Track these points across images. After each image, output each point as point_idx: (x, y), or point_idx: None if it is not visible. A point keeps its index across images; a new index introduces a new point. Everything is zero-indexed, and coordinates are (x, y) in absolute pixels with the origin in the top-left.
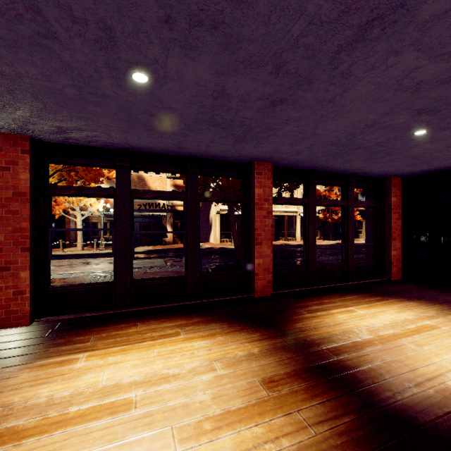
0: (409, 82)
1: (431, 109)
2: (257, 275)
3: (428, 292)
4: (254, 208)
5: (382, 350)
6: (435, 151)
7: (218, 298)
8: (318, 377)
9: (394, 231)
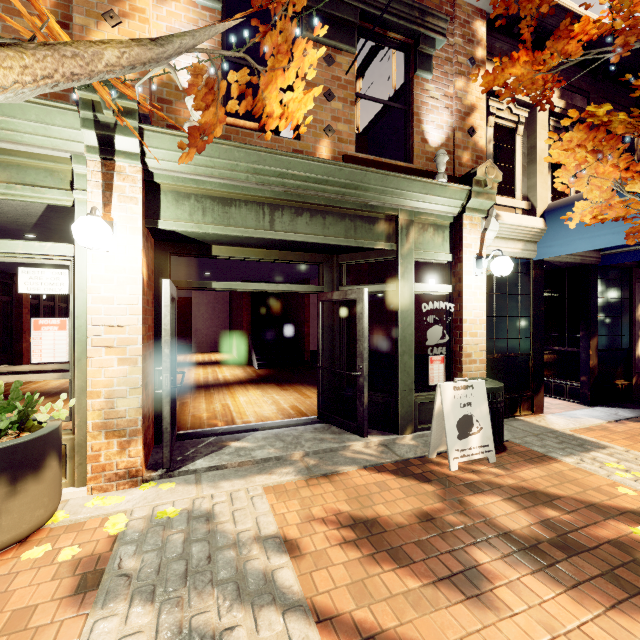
0: None
1: None
2: (24, 355)
3: None
4: (23, 307)
5: None
6: None
7: (2, 374)
8: None
9: None
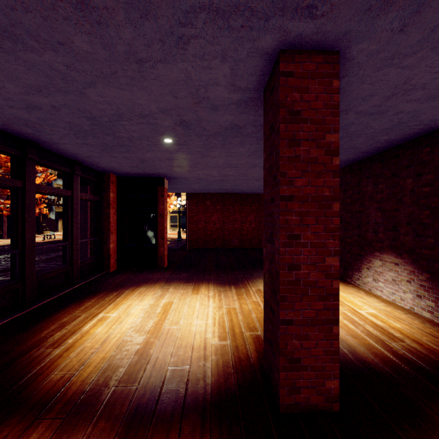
0: (203, 92)
1: (188, 125)
2: None
3: (143, 275)
4: None
5: (163, 344)
6: (157, 160)
7: None
8: (144, 430)
9: (112, 225)
